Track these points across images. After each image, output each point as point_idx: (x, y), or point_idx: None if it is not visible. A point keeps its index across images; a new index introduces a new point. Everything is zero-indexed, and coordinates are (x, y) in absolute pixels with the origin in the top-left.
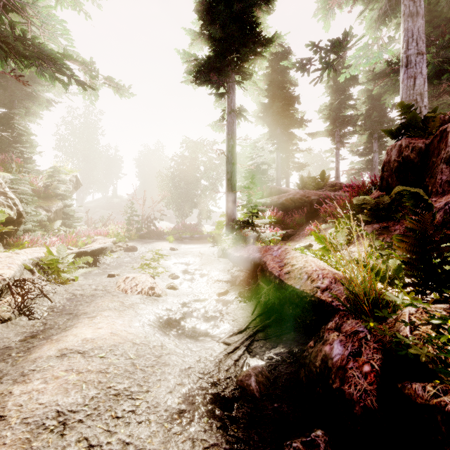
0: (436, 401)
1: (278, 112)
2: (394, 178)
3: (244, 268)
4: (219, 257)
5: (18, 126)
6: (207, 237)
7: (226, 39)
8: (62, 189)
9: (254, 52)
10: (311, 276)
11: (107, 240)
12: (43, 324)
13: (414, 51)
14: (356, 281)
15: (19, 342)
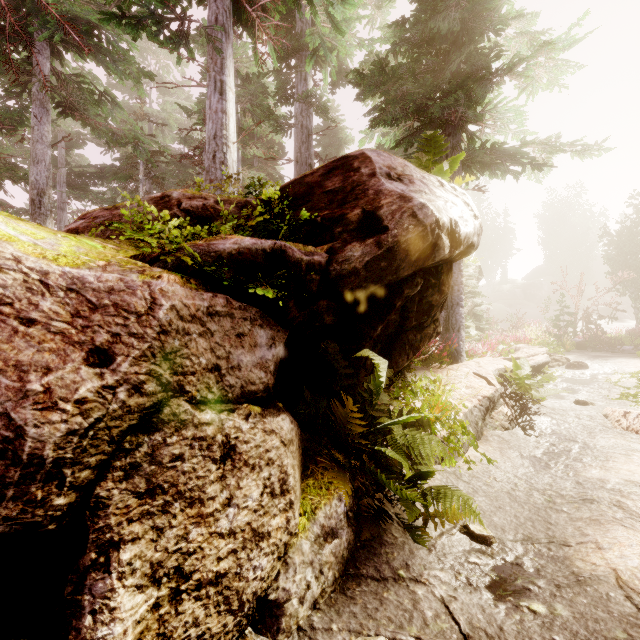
0: None
1: None
2: None
3: None
4: None
5: None
6: None
7: None
8: (470, 285)
9: None
10: None
11: (537, 350)
12: (550, 444)
13: None
14: None
15: (542, 454)
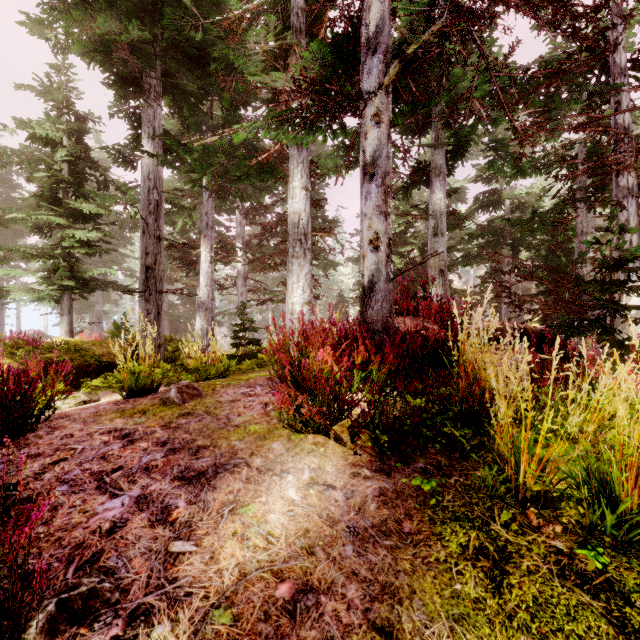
0: None
1: None
2: None
3: None
4: None
5: None
6: None
7: None
8: None
9: None
10: None
11: None
12: None
13: None
14: None
15: None
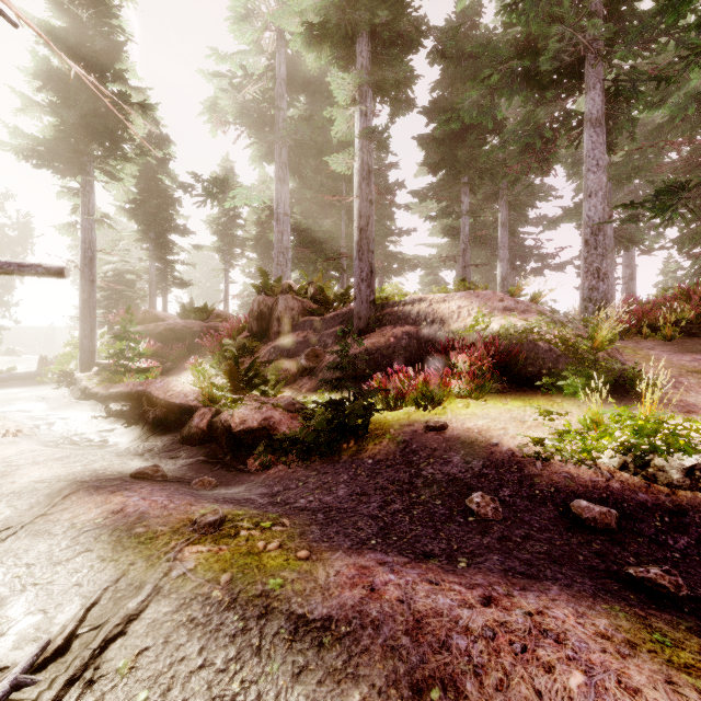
0: (220, 417)
1: (153, 212)
2: (255, 324)
3: (125, 402)
4: (78, 399)
5: None
6: (29, 376)
7: (83, 125)
8: None
9: (125, 155)
10: (186, 395)
11: None
12: None
13: (282, 211)
14: (205, 390)
15: None
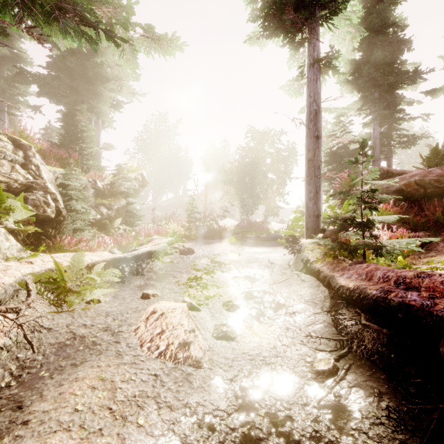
0: None
1: (377, 68)
2: None
3: (368, 316)
4: (299, 272)
5: (80, 123)
6: (276, 237)
7: None
8: (125, 186)
9: None
10: None
11: (163, 240)
12: None
13: None
14: None
15: None
